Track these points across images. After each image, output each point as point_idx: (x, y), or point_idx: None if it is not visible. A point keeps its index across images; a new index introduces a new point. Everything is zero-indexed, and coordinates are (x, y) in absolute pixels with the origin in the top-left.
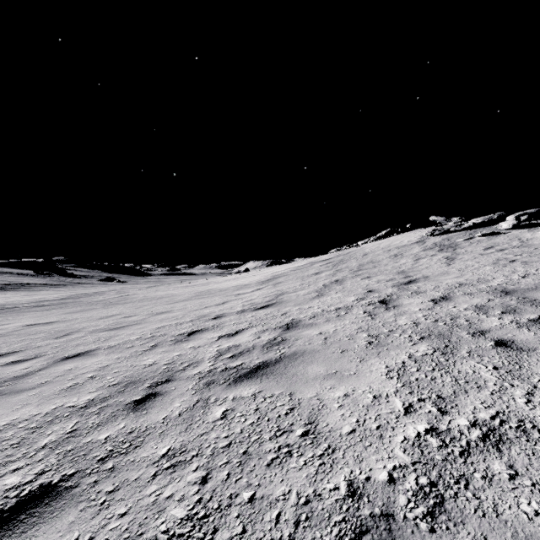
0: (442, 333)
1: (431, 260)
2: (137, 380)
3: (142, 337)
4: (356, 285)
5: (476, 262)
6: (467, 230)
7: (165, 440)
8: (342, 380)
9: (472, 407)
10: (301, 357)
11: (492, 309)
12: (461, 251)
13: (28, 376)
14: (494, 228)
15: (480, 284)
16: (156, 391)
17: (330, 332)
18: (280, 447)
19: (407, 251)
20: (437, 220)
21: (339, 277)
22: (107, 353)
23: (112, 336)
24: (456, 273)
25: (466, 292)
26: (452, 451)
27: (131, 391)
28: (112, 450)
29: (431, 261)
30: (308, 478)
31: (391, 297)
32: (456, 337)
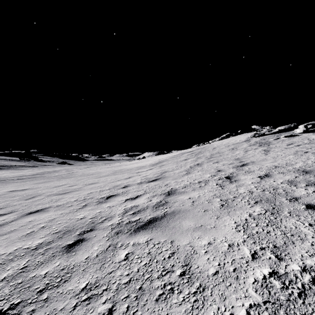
0: (269, 199)
1: (255, 151)
2: (71, 230)
3: (78, 199)
4: (210, 167)
5: (283, 153)
6: (275, 134)
7: (85, 276)
8: (206, 231)
9: (300, 255)
10: (178, 214)
11: (299, 183)
12: (273, 146)
13: (3, 226)
14: (291, 132)
15: (288, 167)
16: (83, 238)
17: (196, 197)
18: (165, 285)
19: (239, 146)
20: (256, 128)
21: (199, 162)
22: (55, 210)
23: (60, 198)
24: (271, 160)
25: (280, 171)
26: (292, 293)
27: (66, 238)
28: (48, 284)
29: (255, 152)
30: (186, 313)
31: (233, 174)
32: (279, 202)
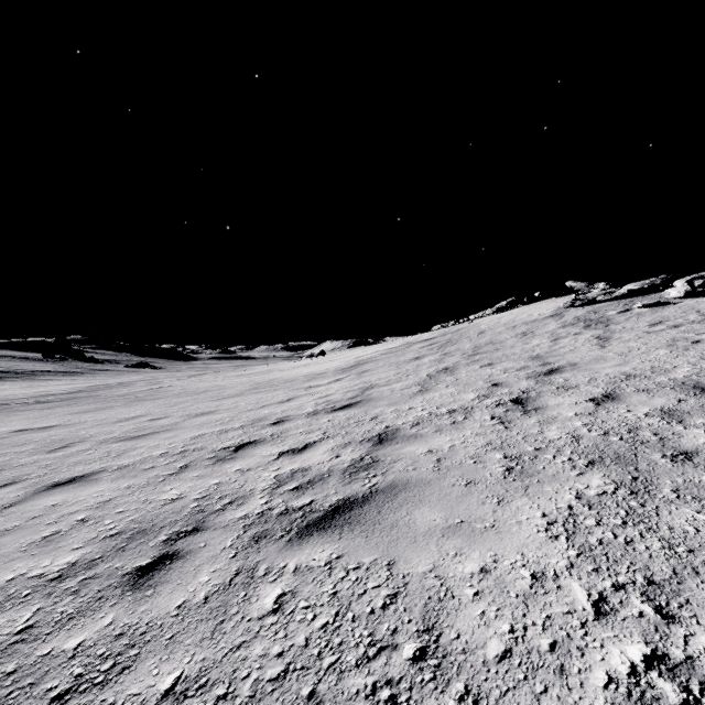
0: (621, 455)
1: (576, 340)
2: (148, 528)
3: (169, 451)
4: (474, 376)
5: (642, 344)
6: (620, 300)
7: (175, 655)
8: (474, 538)
9: None
10: (403, 492)
11: (689, 415)
12: (617, 327)
13: None
14: (657, 296)
15: (657, 376)
16: (175, 550)
17: (444, 449)
18: (376, 686)
19: (539, 327)
20: (576, 287)
21: (449, 363)
22: (114, 479)
23: (128, 449)
24: (616, 359)
25: (639, 387)
26: None
27: (136, 549)
28: (81, 677)
29: (576, 342)
30: None
31: (529, 394)
32: (647, 463)
